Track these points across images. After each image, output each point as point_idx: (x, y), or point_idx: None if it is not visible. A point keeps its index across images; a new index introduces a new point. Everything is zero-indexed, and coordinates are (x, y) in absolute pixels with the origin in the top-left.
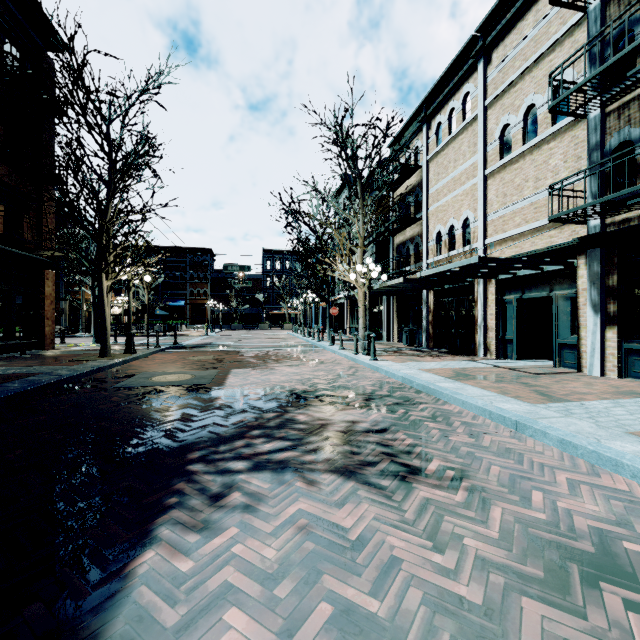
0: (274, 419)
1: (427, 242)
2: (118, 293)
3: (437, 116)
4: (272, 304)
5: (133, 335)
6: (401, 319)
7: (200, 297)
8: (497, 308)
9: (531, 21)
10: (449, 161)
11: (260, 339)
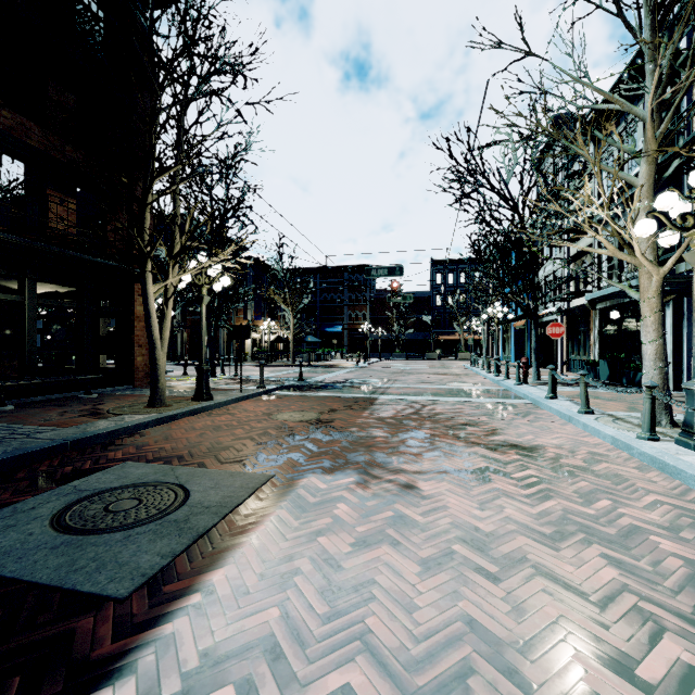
0: None
1: None
2: (271, 318)
3: None
4: (443, 328)
5: (207, 371)
6: None
7: (358, 321)
8: None
9: None
10: None
11: (420, 375)
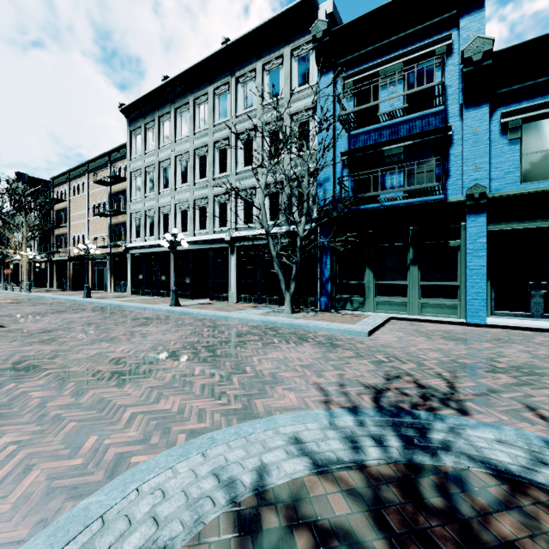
0: None
1: (70, 239)
2: None
3: (74, 182)
4: None
5: None
6: (59, 276)
7: None
8: (93, 272)
9: (100, 175)
10: (78, 206)
11: None
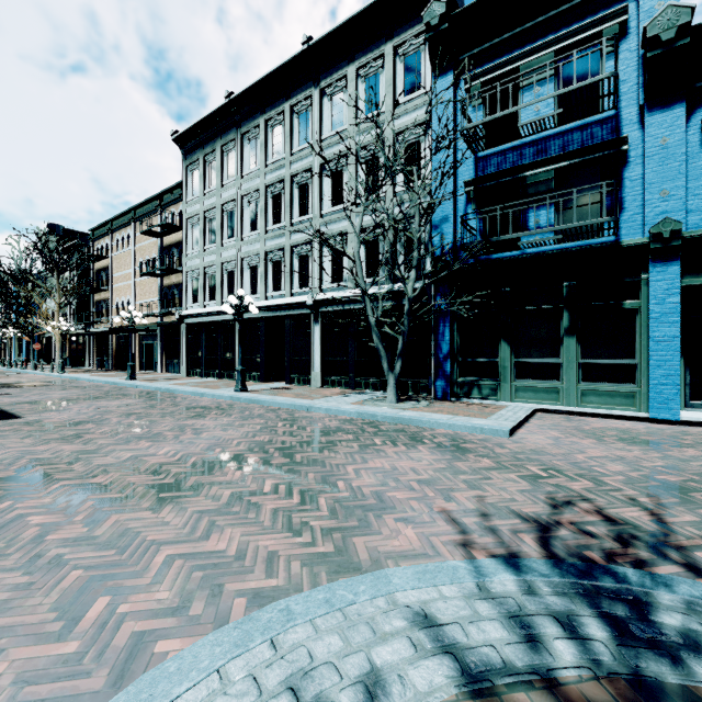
0: (4, 386)
1: (112, 306)
2: None
3: (117, 234)
4: None
5: None
6: (100, 352)
7: None
8: (140, 347)
9: (148, 224)
10: (122, 264)
11: None
